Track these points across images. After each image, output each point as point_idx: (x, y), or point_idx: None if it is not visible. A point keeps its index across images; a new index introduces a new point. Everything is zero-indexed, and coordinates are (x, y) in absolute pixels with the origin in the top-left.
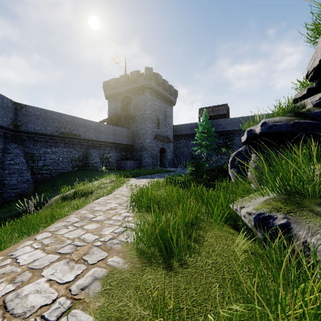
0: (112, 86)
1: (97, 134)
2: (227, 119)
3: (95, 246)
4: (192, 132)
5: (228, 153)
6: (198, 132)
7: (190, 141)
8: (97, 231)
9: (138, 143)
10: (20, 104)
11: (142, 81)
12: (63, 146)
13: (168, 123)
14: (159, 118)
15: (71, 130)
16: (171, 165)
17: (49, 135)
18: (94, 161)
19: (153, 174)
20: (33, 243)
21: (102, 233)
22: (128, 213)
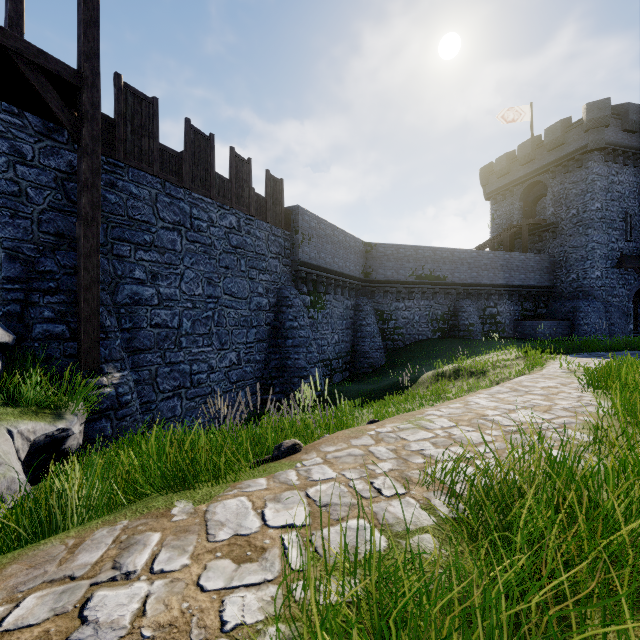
0: (500, 171)
1: (473, 272)
2: None
3: (555, 408)
4: None
5: None
6: None
7: None
8: (547, 400)
9: (566, 282)
10: (370, 243)
11: (577, 139)
12: (420, 298)
13: None
14: (632, 214)
15: (431, 271)
16: None
17: (402, 282)
18: (468, 321)
19: (615, 350)
20: (479, 398)
21: (556, 402)
22: (582, 393)
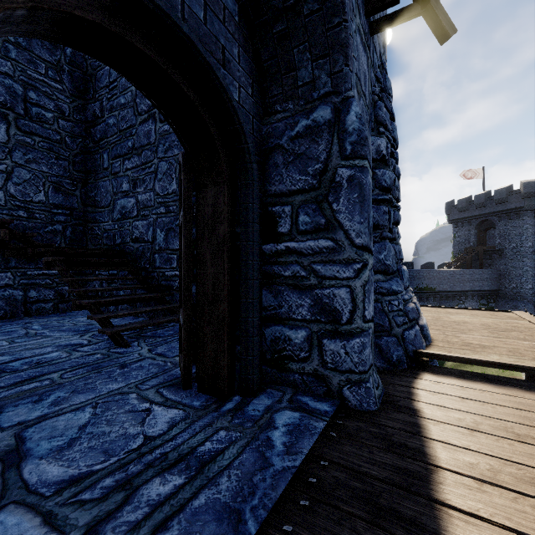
0: (461, 209)
1: (450, 283)
2: None
3: None
4: None
5: None
6: None
7: None
8: None
9: (509, 288)
10: None
11: (516, 201)
12: (419, 301)
13: None
14: None
15: (426, 285)
16: None
17: None
18: None
19: None
20: None
21: None
22: None
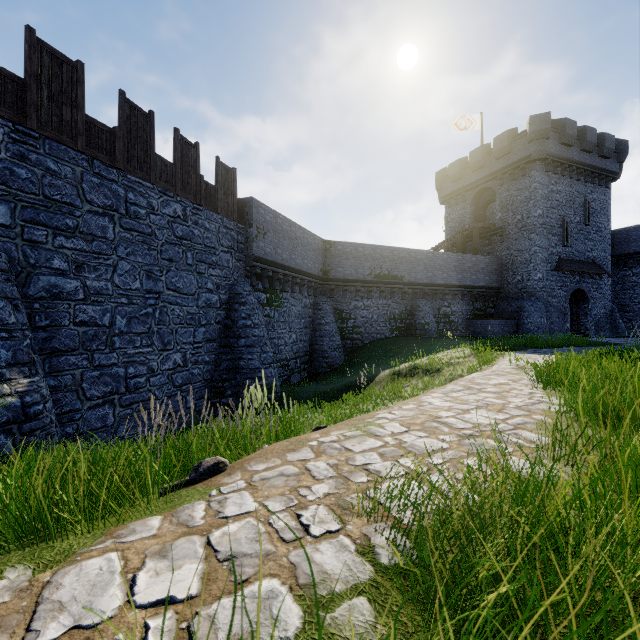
0: (454, 177)
1: (428, 272)
2: None
3: (509, 407)
4: None
5: None
6: None
7: None
8: (500, 398)
9: (512, 283)
10: (329, 241)
11: (521, 149)
12: (378, 297)
13: (594, 228)
14: (569, 221)
15: (389, 270)
16: (604, 332)
17: (361, 281)
18: (424, 320)
19: (556, 347)
20: (433, 397)
21: (509, 400)
22: (533, 390)
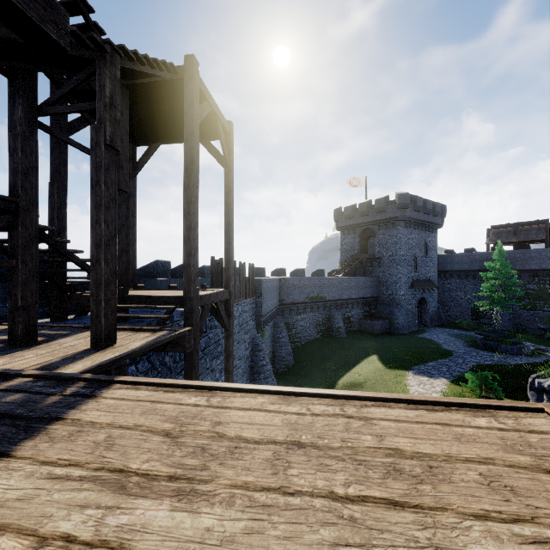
0: (348, 216)
1: (339, 291)
2: (546, 250)
3: None
4: (473, 268)
5: (549, 308)
6: (486, 278)
7: (469, 281)
8: None
9: (386, 295)
10: (282, 278)
11: (392, 212)
12: (310, 311)
13: (430, 258)
14: (417, 256)
15: (317, 293)
16: (435, 322)
17: (301, 303)
18: (338, 325)
19: (425, 362)
20: None
21: None
22: None
